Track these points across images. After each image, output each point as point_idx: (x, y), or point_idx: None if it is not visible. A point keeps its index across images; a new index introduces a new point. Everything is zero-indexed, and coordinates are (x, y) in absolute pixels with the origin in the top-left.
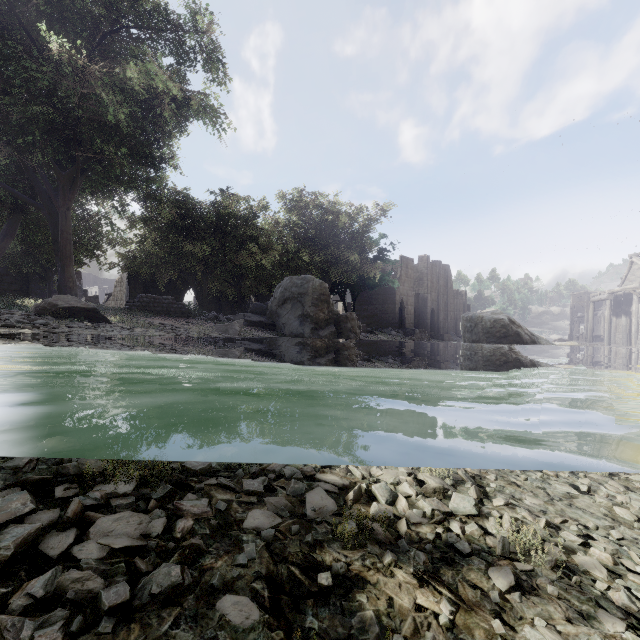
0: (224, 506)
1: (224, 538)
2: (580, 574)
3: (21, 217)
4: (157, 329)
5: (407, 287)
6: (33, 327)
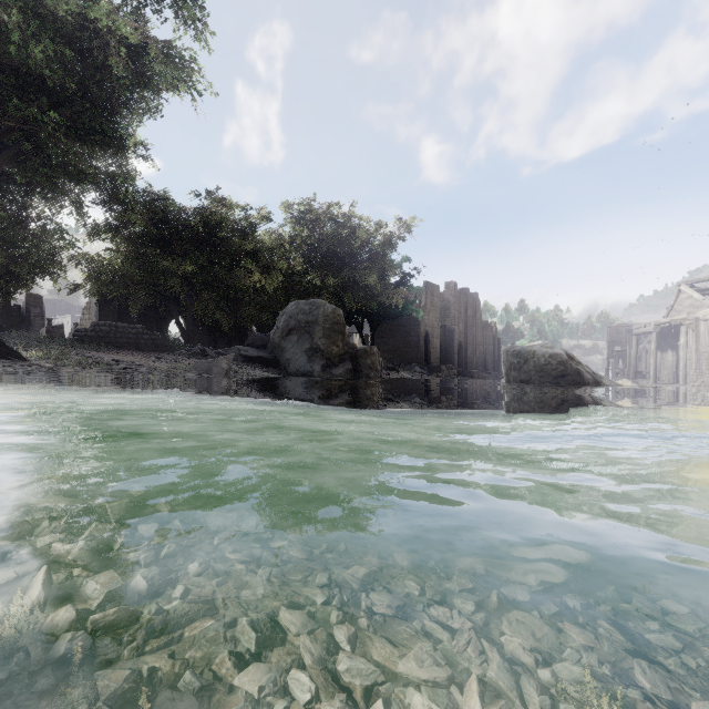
0: None
1: None
2: None
3: None
4: (102, 368)
5: (432, 317)
6: None
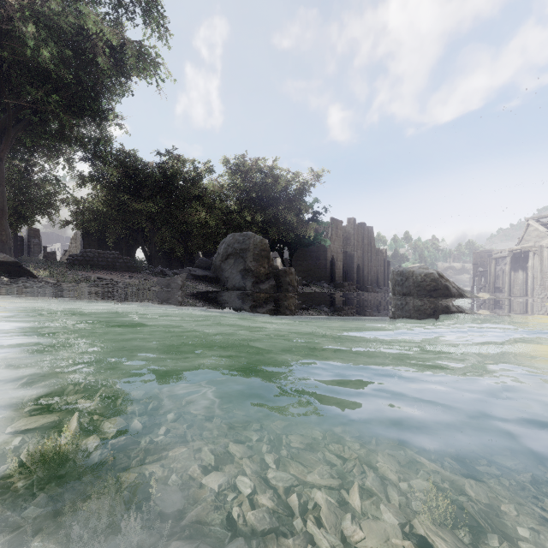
0: None
1: None
2: None
3: None
4: (91, 284)
5: (337, 245)
6: None
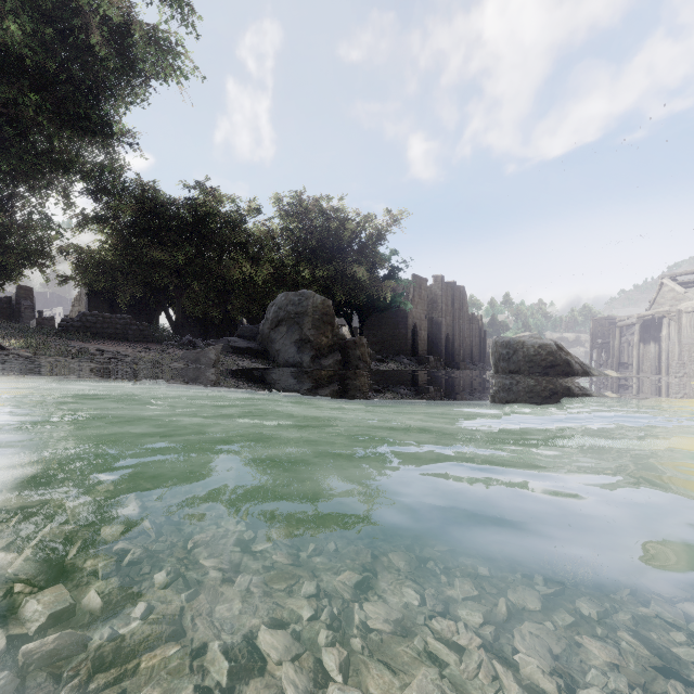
0: None
1: None
2: None
3: None
4: (84, 358)
5: (420, 310)
6: None
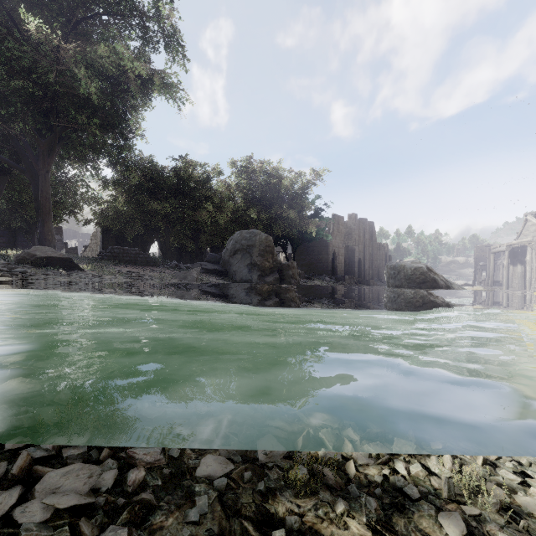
0: (177, 453)
1: (176, 489)
2: (525, 517)
3: (7, 179)
4: (124, 276)
5: (338, 240)
6: (12, 275)
